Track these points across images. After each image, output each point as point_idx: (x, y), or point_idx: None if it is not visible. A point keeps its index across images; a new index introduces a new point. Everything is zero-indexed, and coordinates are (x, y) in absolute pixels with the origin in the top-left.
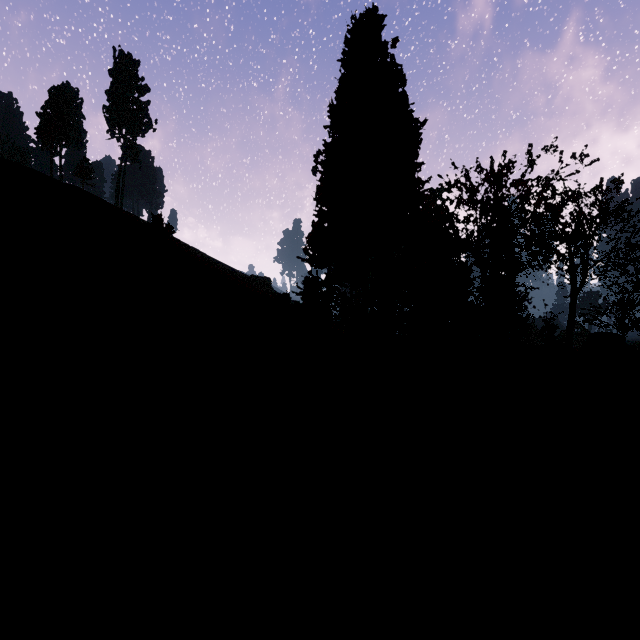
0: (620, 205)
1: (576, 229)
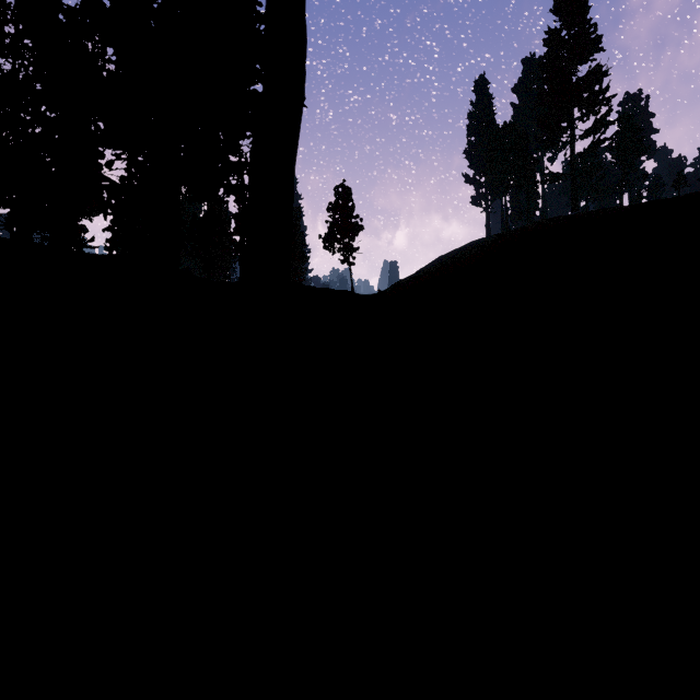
0: None
1: None
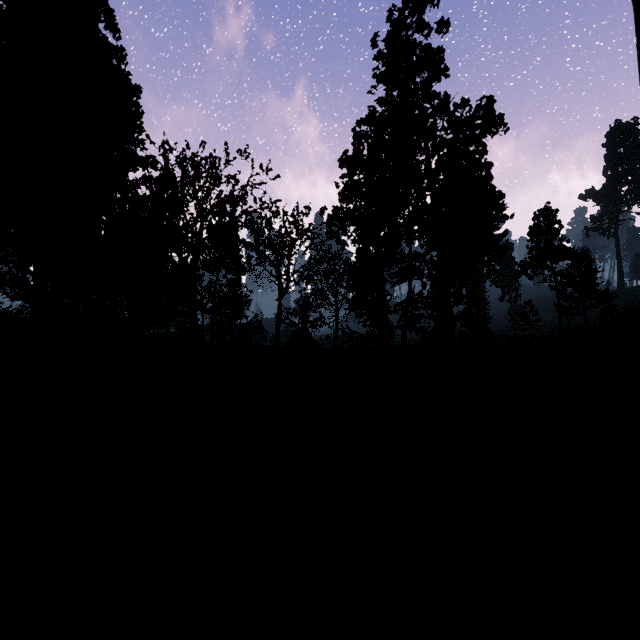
0: (308, 227)
1: (269, 237)
